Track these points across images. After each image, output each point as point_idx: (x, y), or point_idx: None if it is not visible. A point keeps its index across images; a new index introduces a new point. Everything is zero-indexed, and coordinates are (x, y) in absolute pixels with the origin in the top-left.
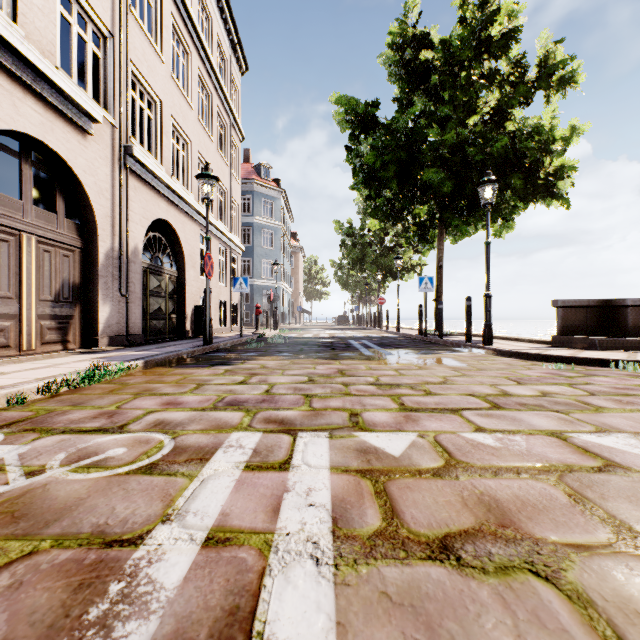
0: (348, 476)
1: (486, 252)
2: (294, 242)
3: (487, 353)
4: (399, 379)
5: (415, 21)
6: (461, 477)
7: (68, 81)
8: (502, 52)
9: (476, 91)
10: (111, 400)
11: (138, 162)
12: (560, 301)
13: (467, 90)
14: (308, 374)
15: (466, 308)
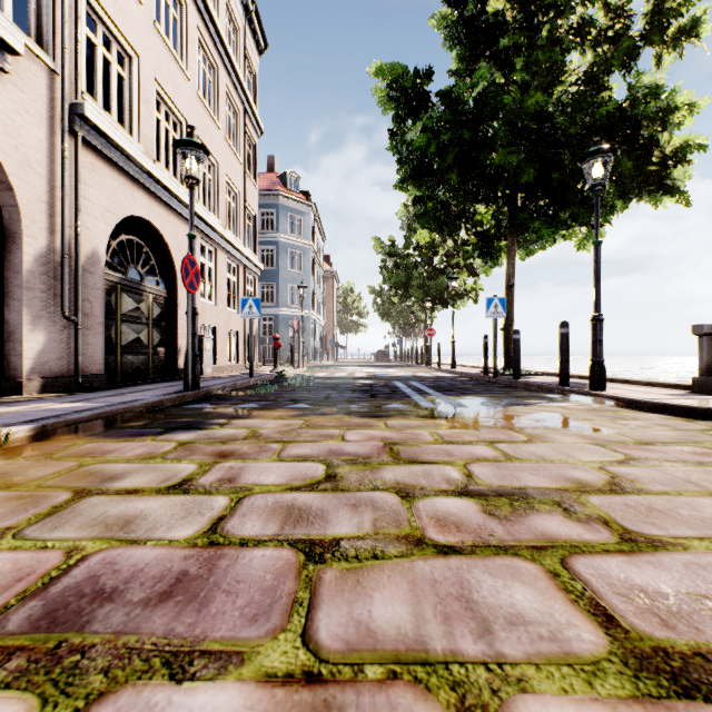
0: None
1: (595, 256)
2: (327, 266)
3: (605, 404)
4: (513, 473)
5: None
6: None
7: None
8: None
9: (562, 51)
10: None
11: (96, 130)
12: (706, 326)
13: (550, 51)
14: (328, 455)
15: (561, 337)
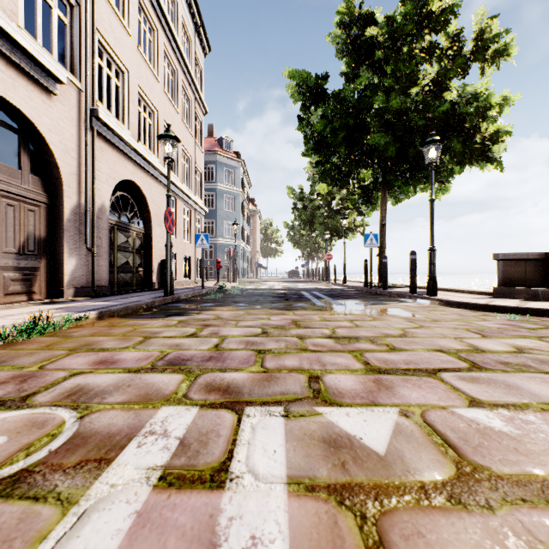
0: (316, 502)
1: (430, 208)
2: (252, 206)
3: (433, 303)
4: (356, 331)
5: (361, 1)
6: (496, 505)
7: (30, 40)
8: (442, 26)
9: (417, 64)
10: (39, 357)
11: (104, 125)
12: (501, 254)
13: (409, 63)
14: (262, 325)
15: (410, 261)
